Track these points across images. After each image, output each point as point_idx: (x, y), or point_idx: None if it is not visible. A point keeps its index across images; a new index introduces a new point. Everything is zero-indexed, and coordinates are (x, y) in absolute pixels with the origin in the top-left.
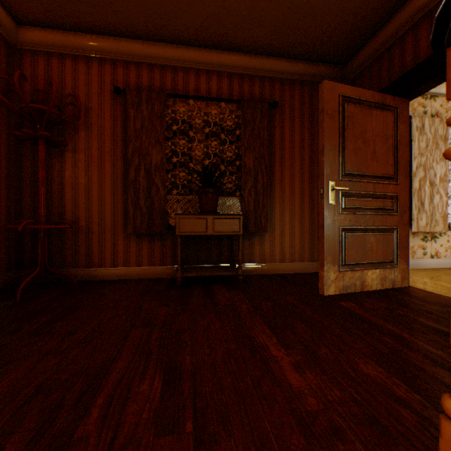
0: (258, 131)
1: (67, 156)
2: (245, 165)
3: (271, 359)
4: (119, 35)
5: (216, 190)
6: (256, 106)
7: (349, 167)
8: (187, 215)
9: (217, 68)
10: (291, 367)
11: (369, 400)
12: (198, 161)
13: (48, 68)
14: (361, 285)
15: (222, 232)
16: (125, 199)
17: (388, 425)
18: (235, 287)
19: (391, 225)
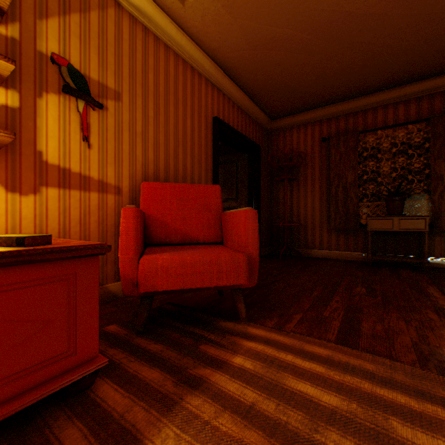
0: None
1: (293, 184)
2: (434, 172)
3: (431, 296)
4: (324, 105)
5: (401, 198)
6: None
7: None
8: (375, 217)
9: (403, 98)
10: (443, 300)
11: None
12: (384, 175)
13: (284, 137)
14: None
15: (406, 229)
16: (327, 207)
17: None
18: (419, 271)
19: None
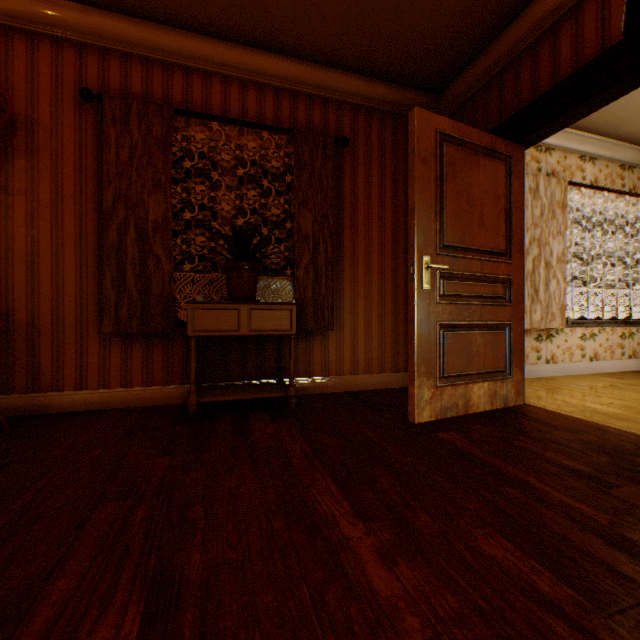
0: (319, 179)
1: None
2: (300, 229)
3: (342, 544)
4: (89, 2)
5: (255, 265)
6: (317, 142)
7: (449, 236)
8: (207, 305)
9: (257, 78)
10: (375, 557)
11: (502, 609)
12: (226, 220)
13: None
14: (465, 405)
15: (264, 331)
16: (102, 277)
17: None
18: (285, 415)
19: (503, 320)
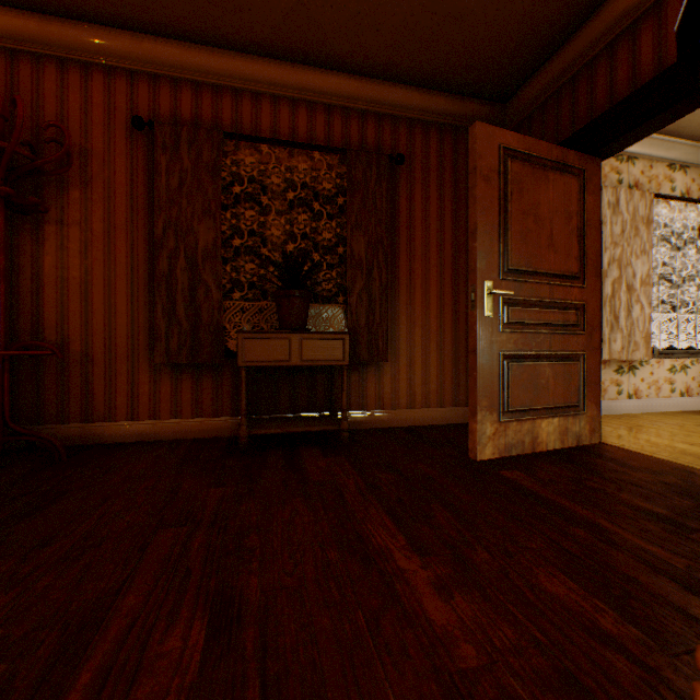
0: (373, 200)
1: (47, 231)
2: (353, 253)
3: (397, 576)
4: (141, 29)
5: (306, 293)
6: (371, 160)
7: (514, 259)
8: (258, 334)
9: (307, 96)
10: (430, 589)
11: (560, 643)
12: (276, 246)
13: (13, 78)
14: (532, 442)
15: (315, 362)
16: (152, 307)
17: (595, 687)
18: (337, 450)
19: (575, 350)
